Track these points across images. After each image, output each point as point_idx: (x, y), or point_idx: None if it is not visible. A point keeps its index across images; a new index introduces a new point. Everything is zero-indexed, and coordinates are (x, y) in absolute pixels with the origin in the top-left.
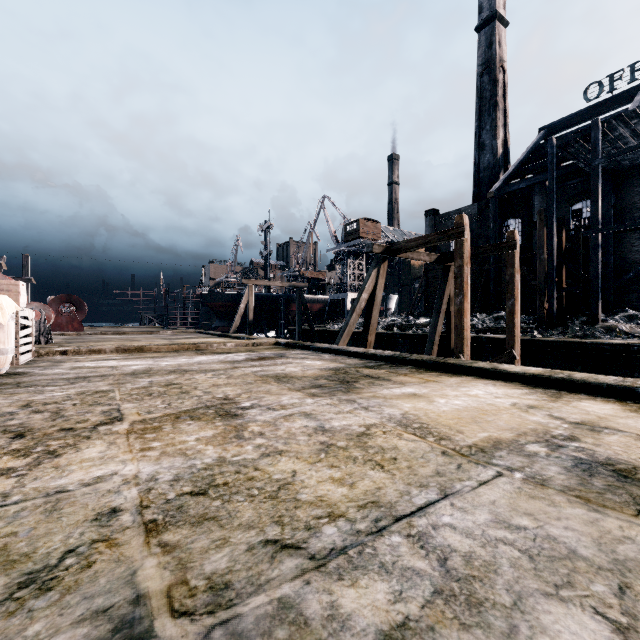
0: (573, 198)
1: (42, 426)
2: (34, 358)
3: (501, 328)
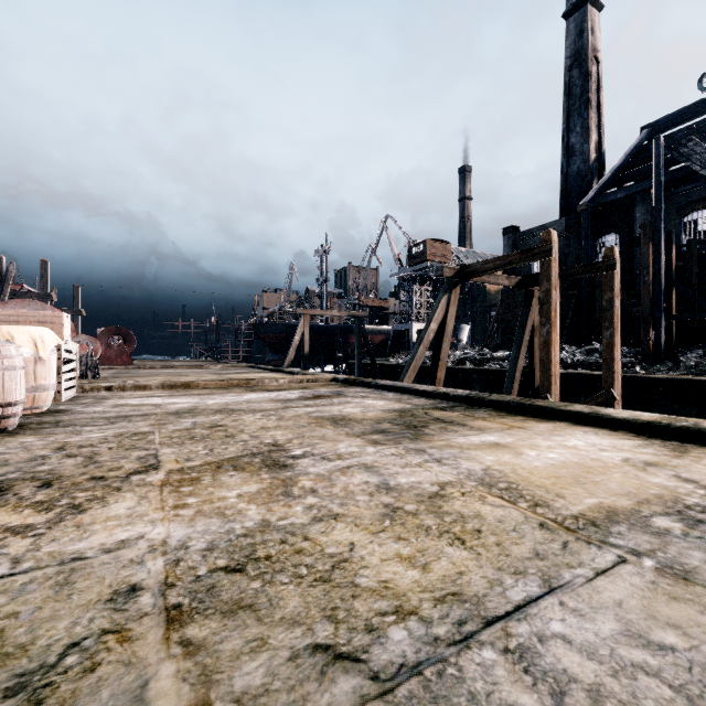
0: (685, 208)
1: (72, 473)
2: (78, 394)
3: (595, 363)
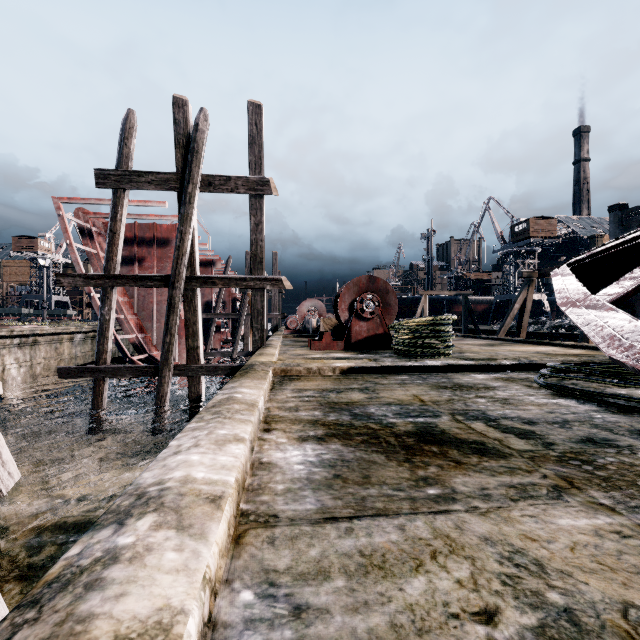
0: None
1: None
2: None
3: None
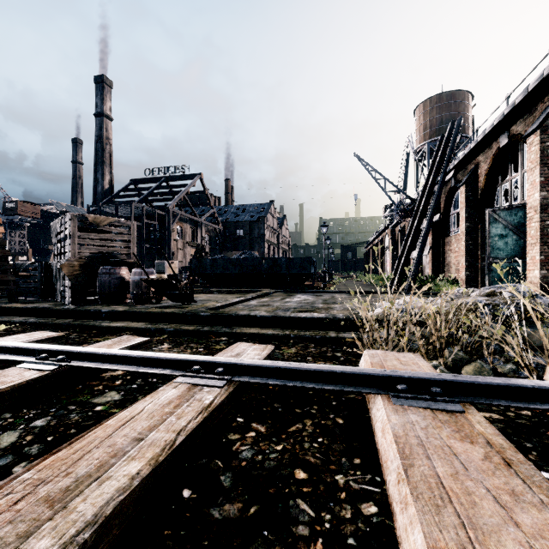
0: None
1: None
2: None
3: None
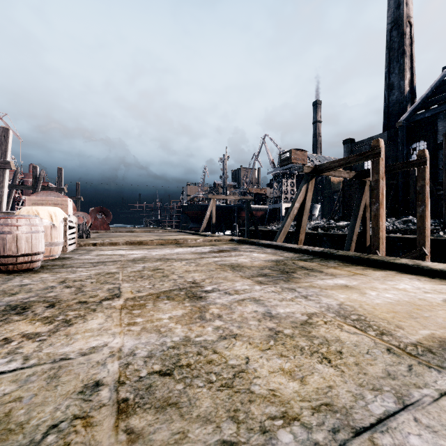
0: None
1: (67, 298)
2: (77, 247)
3: (409, 229)
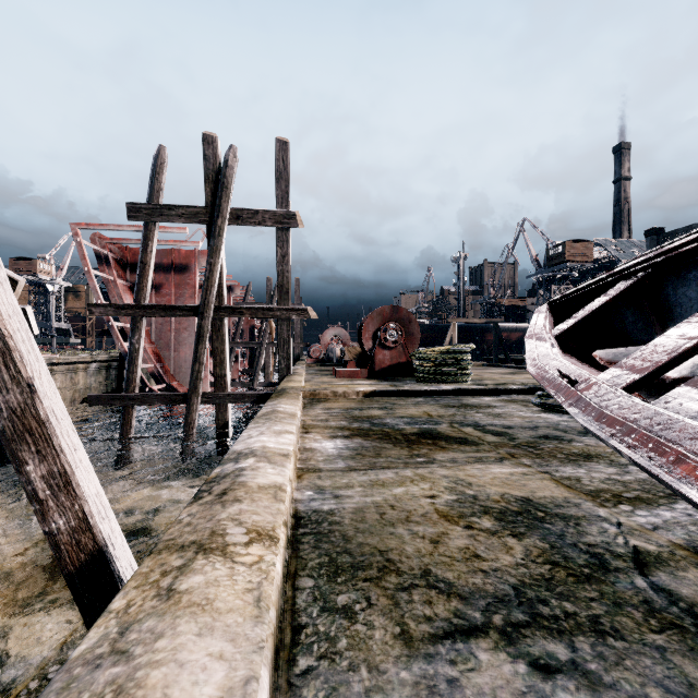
0: None
1: None
2: None
3: None
